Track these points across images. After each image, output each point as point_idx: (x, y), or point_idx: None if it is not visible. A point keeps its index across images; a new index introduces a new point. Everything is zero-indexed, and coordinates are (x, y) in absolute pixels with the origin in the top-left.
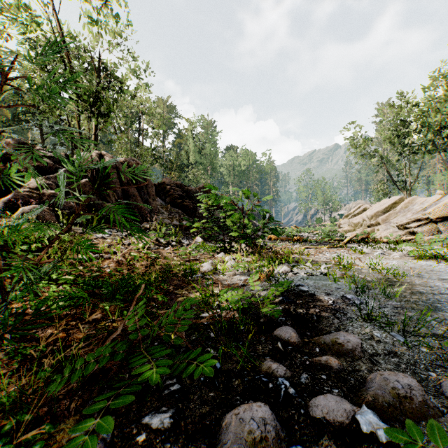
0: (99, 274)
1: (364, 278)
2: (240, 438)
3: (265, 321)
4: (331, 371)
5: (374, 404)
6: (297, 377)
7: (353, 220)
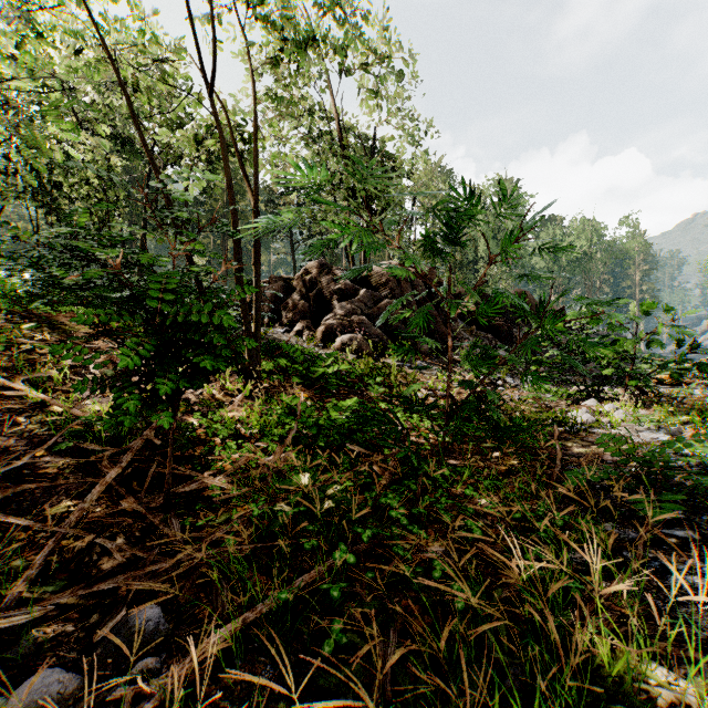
0: None
1: None
2: None
3: None
4: None
5: None
6: None
7: None
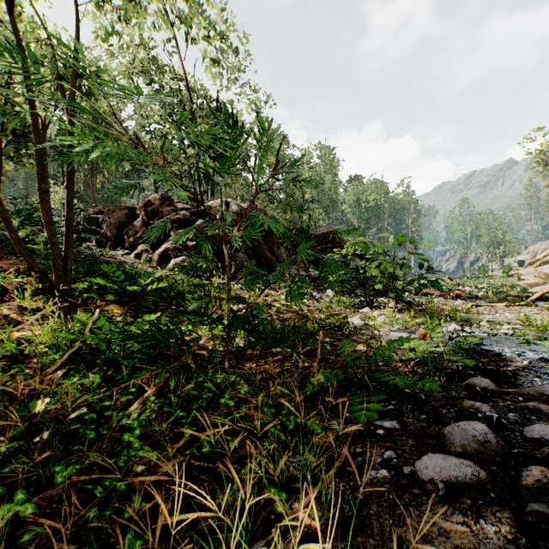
0: None
1: None
2: (467, 438)
3: (453, 372)
4: (540, 414)
5: None
6: (503, 415)
7: (543, 269)
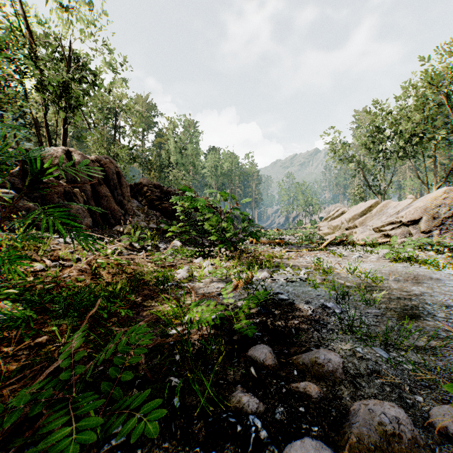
0: (56, 285)
1: (344, 284)
2: None
3: (239, 339)
4: (310, 400)
5: (359, 446)
6: (271, 412)
7: (332, 223)
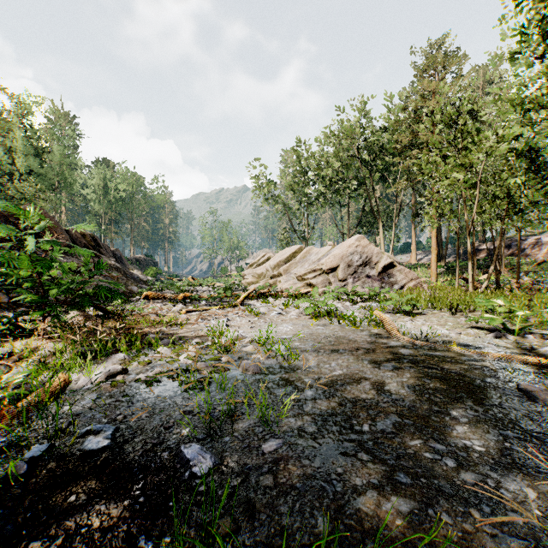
0: None
1: (234, 384)
2: None
3: None
4: None
5: None
6: None
7: (257, 270)
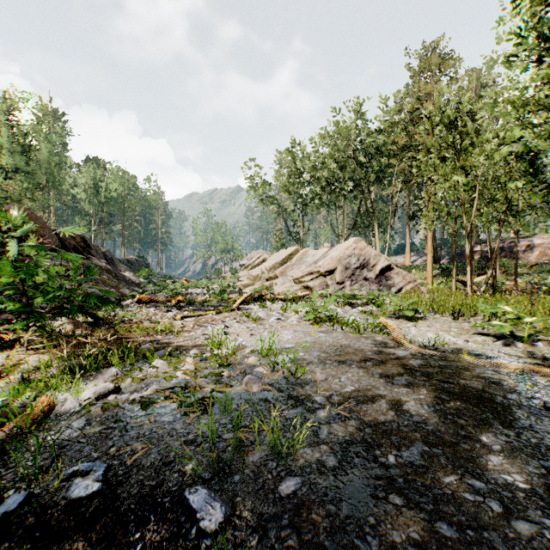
0: None
1: (241, 408)
2: None
3: None
4: None
5: None
6: None
7: (253, 272)
